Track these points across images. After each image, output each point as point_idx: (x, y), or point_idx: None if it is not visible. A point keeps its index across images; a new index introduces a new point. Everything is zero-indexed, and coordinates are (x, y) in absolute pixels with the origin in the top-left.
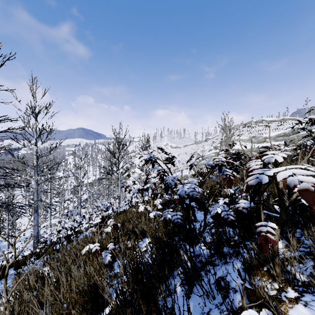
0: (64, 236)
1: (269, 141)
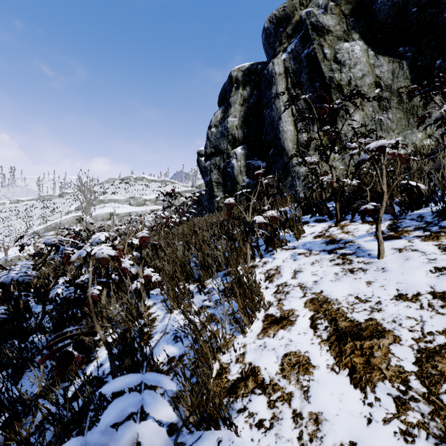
0: None
1: (149, 204)
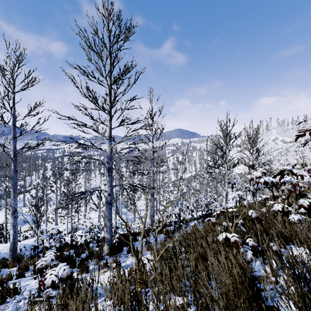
0: (174, 221)
1: None
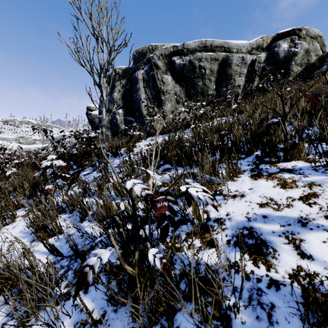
0: None
1: (39, 143)
